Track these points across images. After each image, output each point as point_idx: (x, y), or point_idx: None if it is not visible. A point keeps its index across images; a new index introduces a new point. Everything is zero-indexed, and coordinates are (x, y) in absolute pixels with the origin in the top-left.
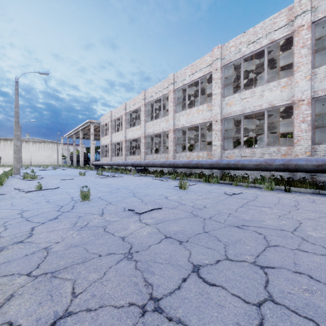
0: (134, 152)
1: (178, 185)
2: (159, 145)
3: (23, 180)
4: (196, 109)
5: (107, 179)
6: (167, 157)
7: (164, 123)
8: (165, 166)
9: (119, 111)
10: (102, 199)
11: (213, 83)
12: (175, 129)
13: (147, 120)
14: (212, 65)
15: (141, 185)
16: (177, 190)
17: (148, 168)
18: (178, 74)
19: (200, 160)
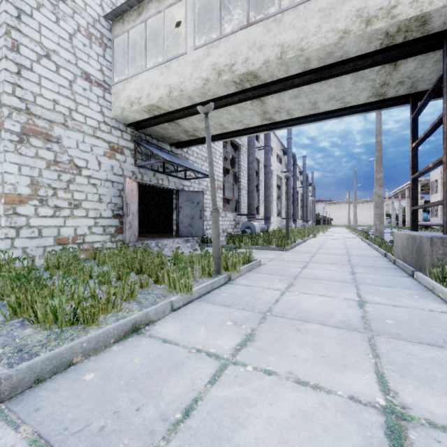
0: None
1: None
2: None
3: None
4: None
5: None
6: None
7: None
8: None
9: None
10: None
11: None
12: None
13: None
14: None
15: None
16: None
17: None
18: None
19: None
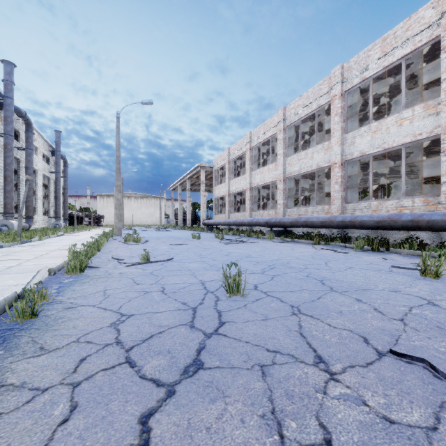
0: (258, 206)
1: (391, 263)
2: (297, 195)
3: (124, 244)
4: (396, 119)
5: (235, 245)
6: (328, 210)
7: (320, 154)
8: (332, 225)
9: (240, 147)
10: (267, 295)
11: (442, 57)
12: (345, 162)
13: (287, 153)
14: (438, 23)
15: (310, 260)
16: (415, 277)
17: (292, 230)
18: (350, 63)
19: (425, 212)
